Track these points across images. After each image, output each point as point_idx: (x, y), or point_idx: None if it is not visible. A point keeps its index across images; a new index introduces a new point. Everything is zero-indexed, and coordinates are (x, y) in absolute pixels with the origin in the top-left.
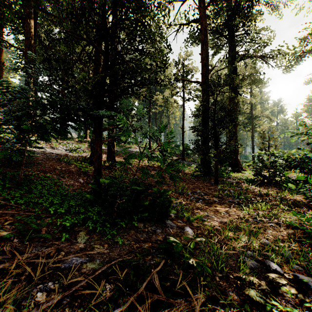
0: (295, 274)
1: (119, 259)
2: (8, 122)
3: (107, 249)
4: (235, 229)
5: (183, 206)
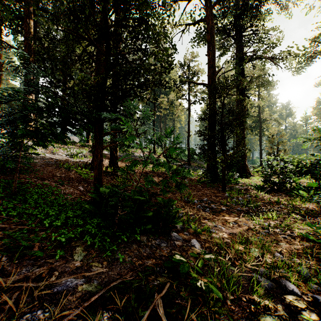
0: (314, 296)
1: (119, 280)
2: (1, 127)
3: (106, 268)
4: (246, 242)
5: (189, 216)
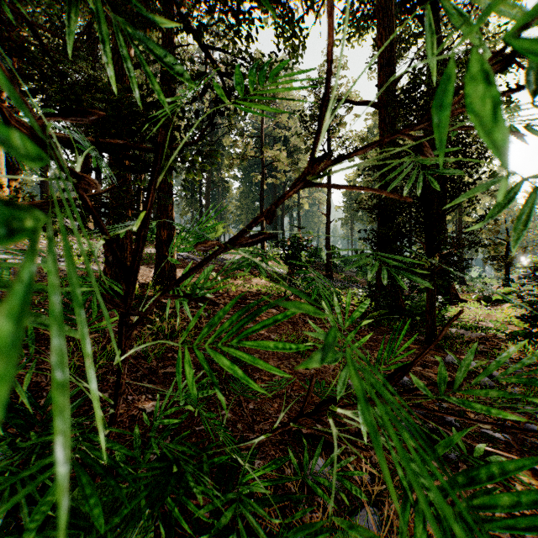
0: None
1: None
2: None
3: None
4: None
5: None
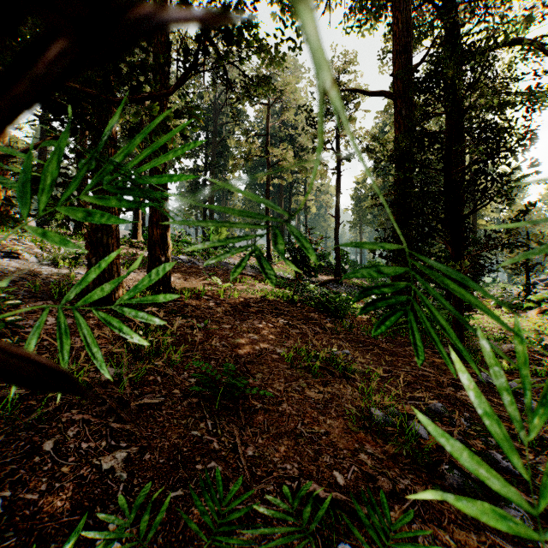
0: None
1: None
2: None
3: None
4: None
5: None
